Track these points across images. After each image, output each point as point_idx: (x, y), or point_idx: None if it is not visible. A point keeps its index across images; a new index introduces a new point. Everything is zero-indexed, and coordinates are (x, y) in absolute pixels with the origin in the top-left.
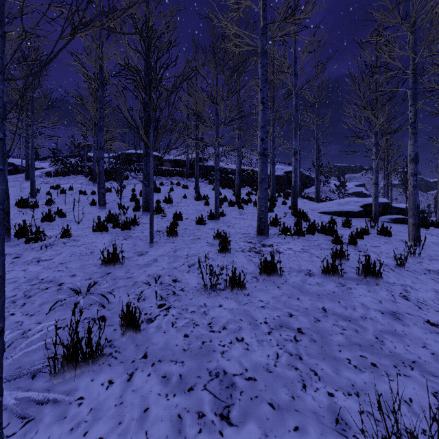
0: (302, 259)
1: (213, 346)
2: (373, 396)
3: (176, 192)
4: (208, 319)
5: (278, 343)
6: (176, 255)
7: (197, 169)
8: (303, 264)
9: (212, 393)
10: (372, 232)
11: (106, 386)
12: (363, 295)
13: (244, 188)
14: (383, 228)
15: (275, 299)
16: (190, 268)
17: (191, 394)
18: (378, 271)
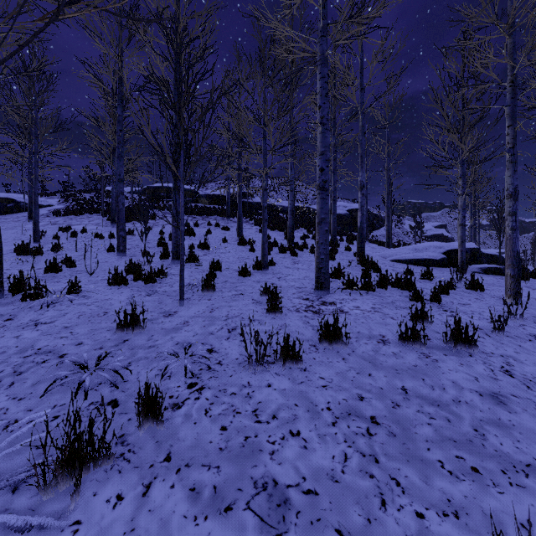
0: (373, 321)
1: (260, 444)
2: (478, 517)
3: (214, 235)
4: (253, 405)
5: (346, 439)
6: (213, 316)
7: (241, 206)
8: (374, 328)
9: (257, 514)
10: (458, 286)
11: (113, 504)
12: (454, 370)
13: (298, 230)
14: (472, 280)
15: (340, 375)
16: (230, 334)
17: (228, 517)
18: (472, 337)
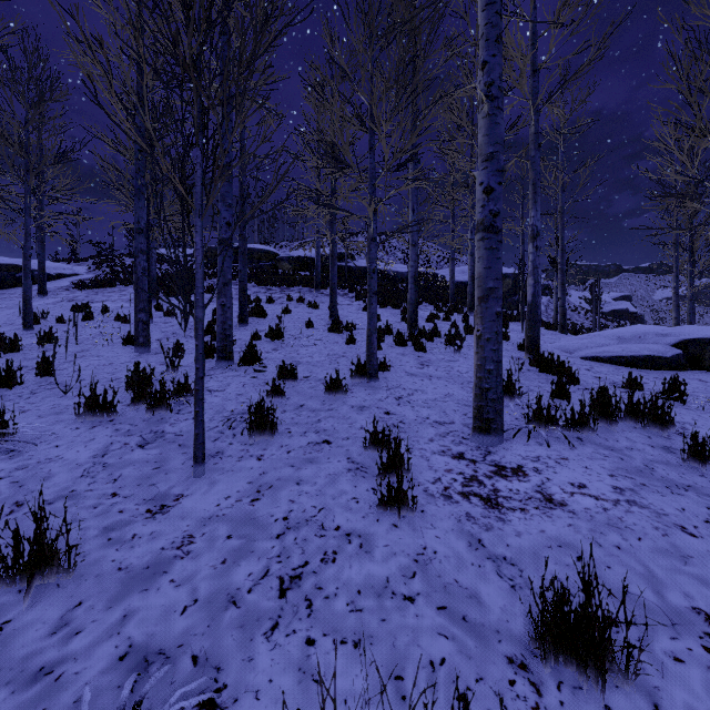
0: (646, 544)
1: None
2: None
3: (295, 315)
4: None
5: None
6: (254, 518)
7: (334, 271)
8: (662, 574)
9: None
10: None
11: None
12: None
13: (421, 306)
14: None
15: None
16: (282, 602)
17: None
18: None
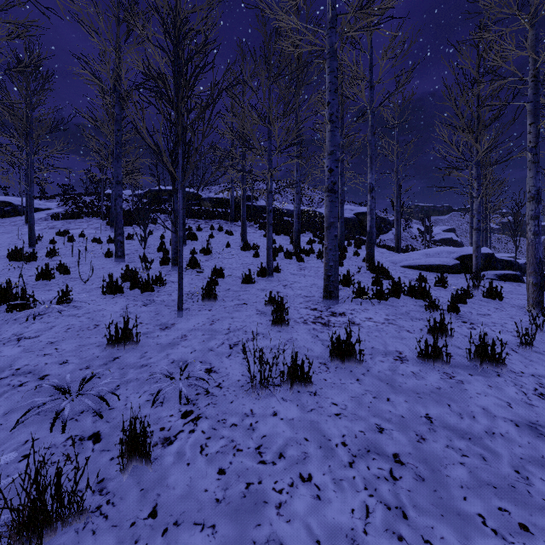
0: (388, 335)
1: (264, 493)
2: None
3: (217, 239)
4: (257, 440)
5: (367, 485)
6: (213, 329)
7: (245, 209)
8: (390, 342)
9: None
10: (475, 294)
11: None
12: (483, 394)
13: (304, 234)
14: (490, 288)
15: (355, 401)
16: (232, 350)
17: None
18: (500, 355)
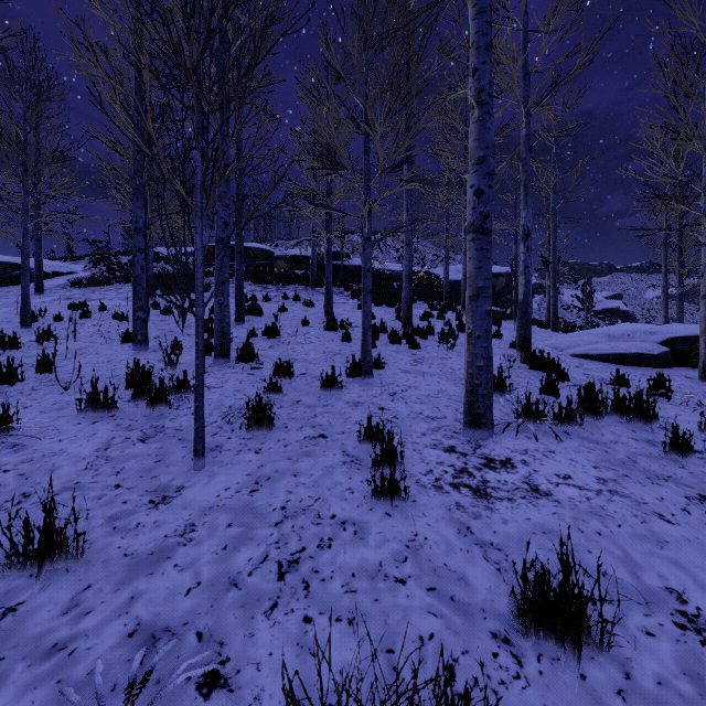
0: (625, 531)
1: None
2: None
3: (291, 313)
4: None
5: None
6: (253, 508)
7: (330, 270)
8: (639, 557)
9: None
10: None
11: None
12: None
13: (415, 304)
14: None
15: None
16: (281, 584)
17: None
18: None
